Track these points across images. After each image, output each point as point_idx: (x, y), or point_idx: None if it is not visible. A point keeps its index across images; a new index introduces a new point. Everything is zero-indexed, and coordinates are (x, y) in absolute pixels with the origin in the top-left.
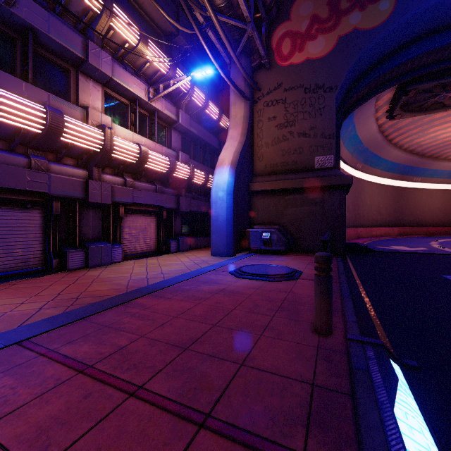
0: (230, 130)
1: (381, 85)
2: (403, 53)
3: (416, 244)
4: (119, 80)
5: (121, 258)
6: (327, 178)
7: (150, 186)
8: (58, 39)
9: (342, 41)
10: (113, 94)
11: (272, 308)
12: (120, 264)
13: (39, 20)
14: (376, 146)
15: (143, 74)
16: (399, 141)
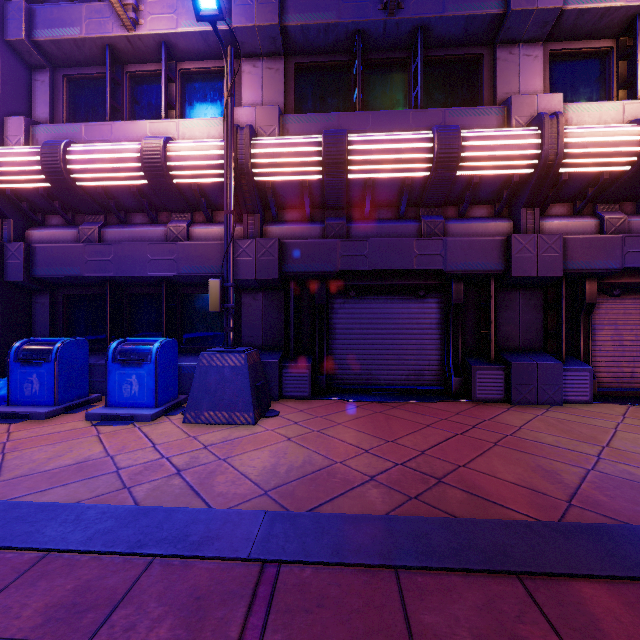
0: None
1: None
2: None
3: None
4: (582, 3)
5: (588, 396)
6: None
7: None
8: (457, 12)
9: None
10: (569, 46)
11: None
12: (584, 409)
13: (429, 4)
14: None
15: None
16: None
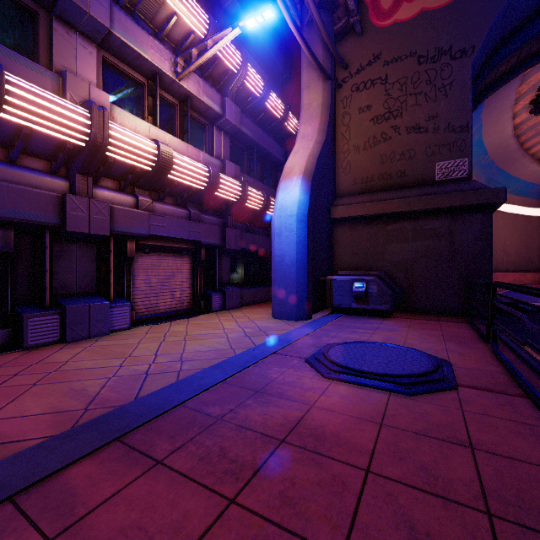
0: (302, 126)
1: (535, 53)
2: None
3: None
4: (125, 38)
5: (128, 324)
6: (459, 194)
7: (180, 210)
8: None
9: None
10: (117, 63)
11: None
12: (124, 334)
13: None
14: (506, 159)
15: (168, 39)
16: None
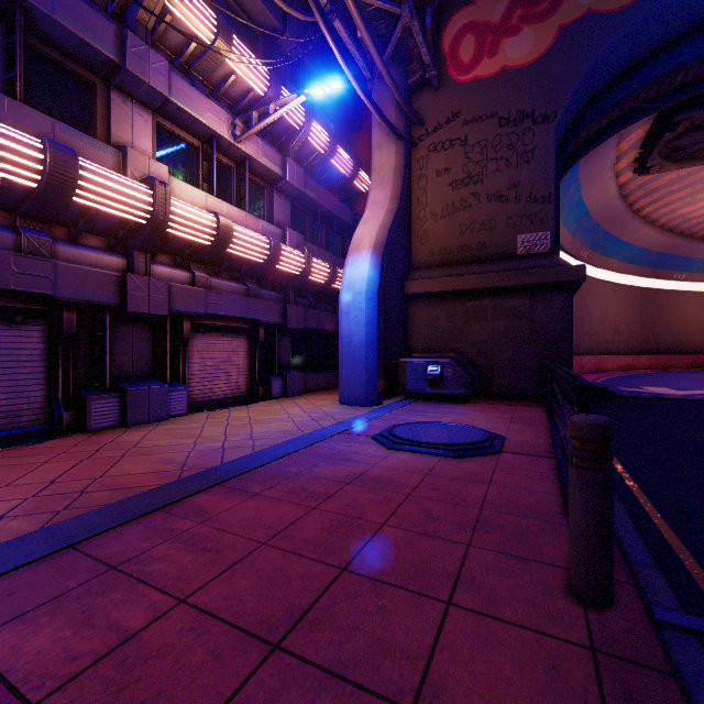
0: (372, 192)
1: (630, 113)
2: (672, 55)
3: (685, 384)
4: (182, 103)
5: (186, 409)
6: (539, 271)
7: (237, 286)
8: (70, 26)
9: (565, 34)
10: (172, 128)
11: (462, 522)
12: (183, 419)
13: None
14: (613, 222)
15: (225, 96)
16: (652, 212)
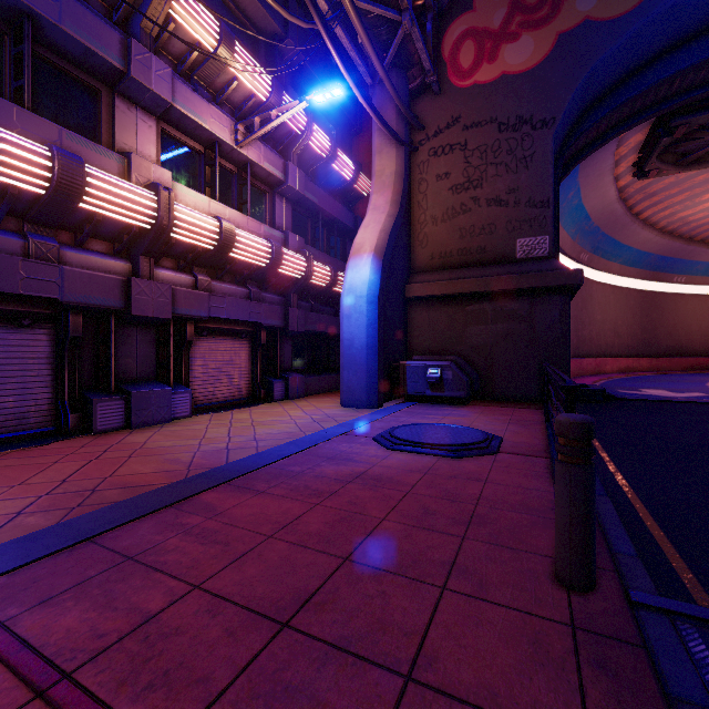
0: (373, 196)
1: (628, 118)
2: (668, 62)
3: (683, 387)
4: (185, 110)
5: (189, 411)
6: (538, 275)
7: (239, 289)
8: (77, 35)
9: (563, 41)
10: (175, 133)
11: (458, 517)
12: (187, 421)
13: (42, 0)
14: (613, 225)
15: (227, 102)
16: (652, 215)
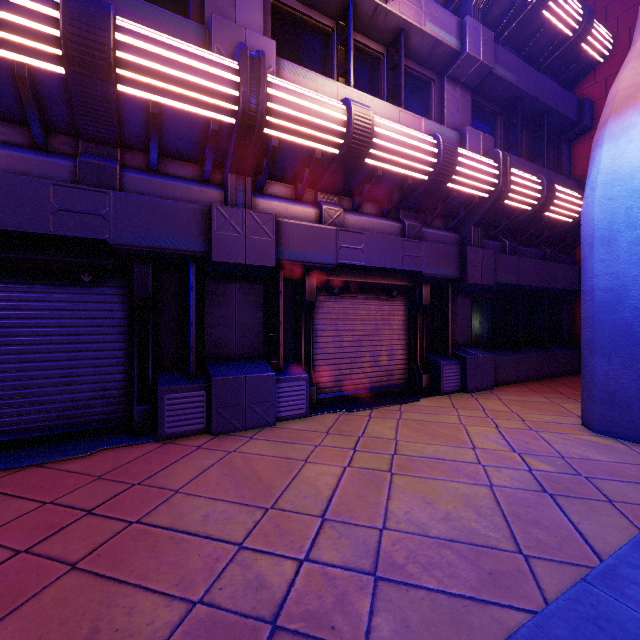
0: None
1: None
2: None
3: None
4: None
5: (305, 408)
6: None
7: (387, 223)
8: None
9: None
10: (293, 5)
11: None
12: (293, 429)
13: None
14: None
15: None
16: None
